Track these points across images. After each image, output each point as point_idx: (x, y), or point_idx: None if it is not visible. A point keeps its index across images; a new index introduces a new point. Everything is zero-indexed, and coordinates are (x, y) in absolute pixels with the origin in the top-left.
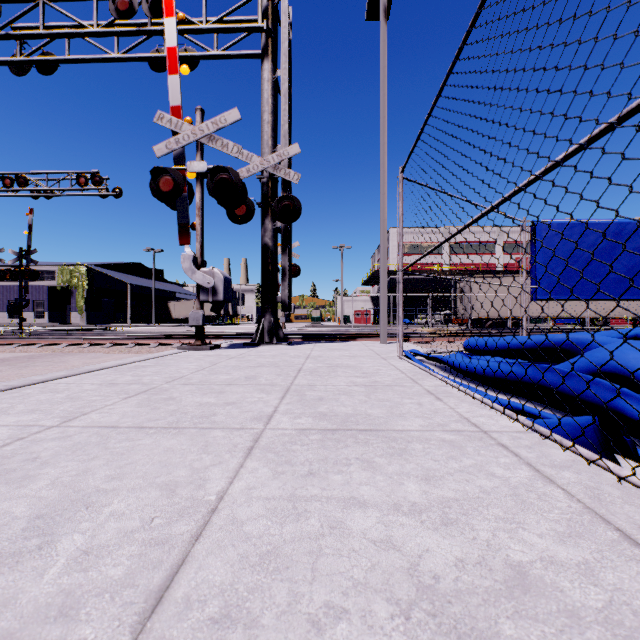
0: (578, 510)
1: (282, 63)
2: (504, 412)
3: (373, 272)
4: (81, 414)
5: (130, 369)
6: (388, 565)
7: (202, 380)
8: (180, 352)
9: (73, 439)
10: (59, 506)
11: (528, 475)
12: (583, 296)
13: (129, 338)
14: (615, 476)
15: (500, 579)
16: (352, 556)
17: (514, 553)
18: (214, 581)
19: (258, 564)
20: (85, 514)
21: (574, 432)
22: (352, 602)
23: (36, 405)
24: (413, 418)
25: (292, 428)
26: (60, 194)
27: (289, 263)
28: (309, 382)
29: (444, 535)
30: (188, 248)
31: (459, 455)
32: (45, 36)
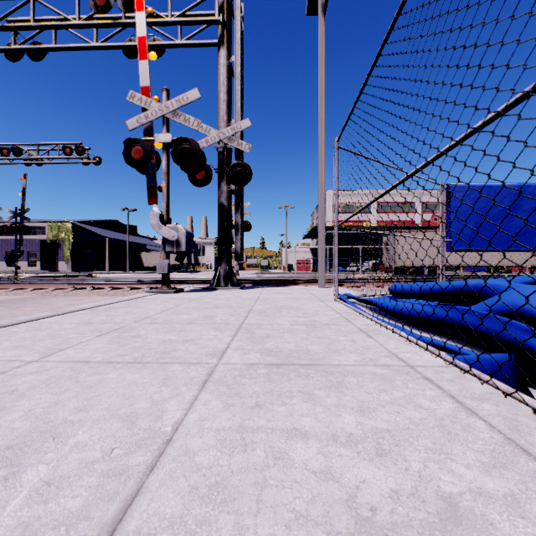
0: (500, 441)
1: (235, 50)
2: (427, 348)
3: (312, 228)
4: (58, 350)
5: (105, 310)
6: (328, 497)
7: (166, 320)
8: (149, 295)
9: (49, 373)
10: (29, 437)
11: (452, 407)
12: (490, 248)
13: (106, 283)
14: (530, 408)
15: (433, 511)
16: (294, 487)
17: (444, 484)
18: (165, 513)
19: (207, 495)
20: (51, 445)
21: (491, 367)
22: (294, 535)
23: (20, 342)
24: (348, 354)
25: (242, 363)
26: (49, 162)
27: (241, 220)
28: (258, 321)
29: (379, 466)
30: (156, 207)
31: (389, 388)
32: (35, 28)
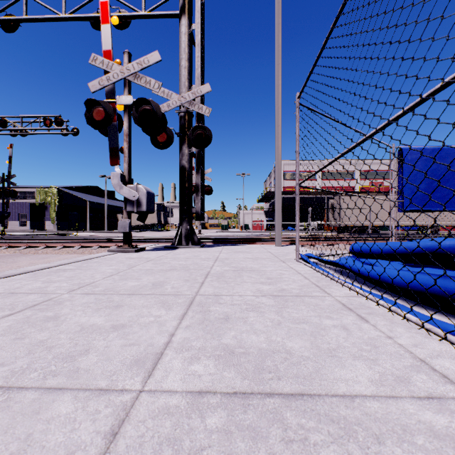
0: None
1: (196, 18)
2: None
3: (266, 193)
4: None
5: (49, 273)
6: None
7: (107, 288)
8: (108, 254)
9: None
10: None
11: None
12: (442, 208)
13: (76, 242)
14: None
15: None
16: None
17: None
18: None
19: None
20: None
21: None
22: None
23: None
24: (351, 361)
25: (182, 389)
26: (32, 133)
27: (202, 182)
28: (215, 291)
29: None
30: (117, 168)
31: None
32: None
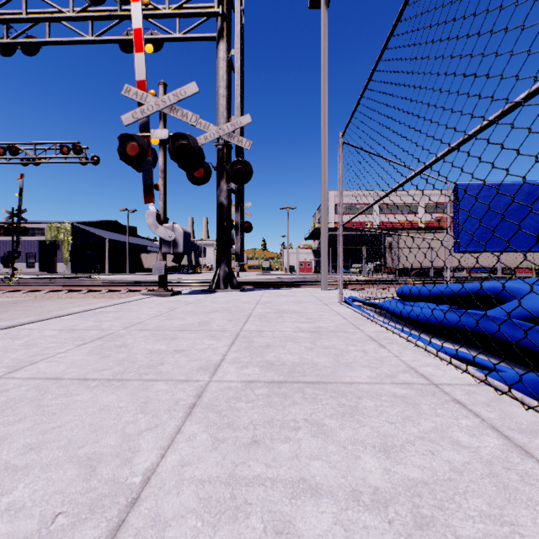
0: None
1: (235, 44)
2: (451, 362)
3: (314, 229)
4: (30, 363)
5: (94, 314)
6: None
7: (158, 326)
8: (144, 298)
9: (9, 394)
10: None
11: (498, 444)
12: (500, 248)
13: (102, 285)
14: None
15: None
16: None
17: None
18: None
19: None
20: None
21: (538, 390)
22: None
23: None
24: (360, 368)
25: (238, 380)
26: (46, 161)
27: (242, 220)
28: (258, 328)
29: None
30: (152, 206)
31: (415, 415)
32: (27, 20)
